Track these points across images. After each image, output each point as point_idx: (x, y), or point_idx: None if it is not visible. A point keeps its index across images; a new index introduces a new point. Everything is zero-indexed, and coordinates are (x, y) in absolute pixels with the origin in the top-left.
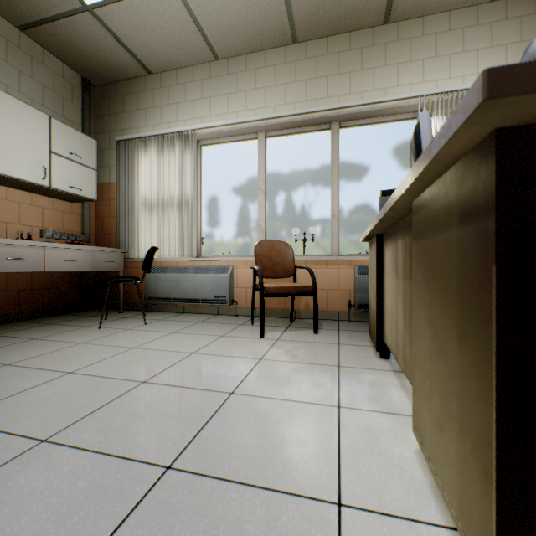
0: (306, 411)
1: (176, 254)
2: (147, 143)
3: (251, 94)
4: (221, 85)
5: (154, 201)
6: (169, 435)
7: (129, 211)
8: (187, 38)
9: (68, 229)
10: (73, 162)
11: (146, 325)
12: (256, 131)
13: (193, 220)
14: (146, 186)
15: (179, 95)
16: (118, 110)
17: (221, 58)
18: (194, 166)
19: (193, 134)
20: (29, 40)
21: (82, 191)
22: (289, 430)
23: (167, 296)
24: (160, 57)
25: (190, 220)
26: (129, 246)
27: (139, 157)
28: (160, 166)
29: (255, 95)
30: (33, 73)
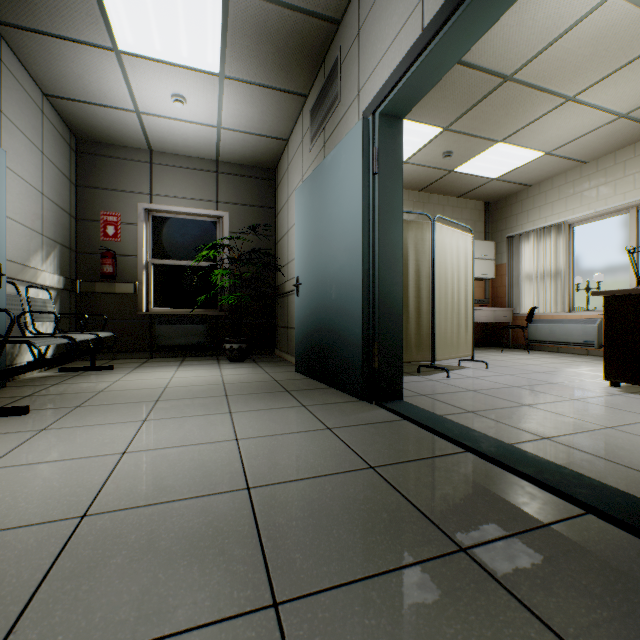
0: (601, 375)
1: (550, 310)
2: (528, 235)
3: (619, 182)
4: (590, 181)
5: (533, 274)
6: (541, 370)
7: (515, 282)
8: (558, 165)
9: (476, 297)
10: (482, 260)
11: (529, 354)
12: (626, 208)
13: (565, 286)
14: (527, 265)
15: (553, 196)
16: (506, 215)
17: (589, 161)
18: (565, 246)
19: (565, 224)
20: (460, 200)
21: (486, 275)
22: (586, 375)
23: (543, 340)
24: (538, 178)
25: (562, 286)
26: (515, 306)
27: (522, 246)
28: (538, 250)
29: (622, 182)
30: (462, 216)
